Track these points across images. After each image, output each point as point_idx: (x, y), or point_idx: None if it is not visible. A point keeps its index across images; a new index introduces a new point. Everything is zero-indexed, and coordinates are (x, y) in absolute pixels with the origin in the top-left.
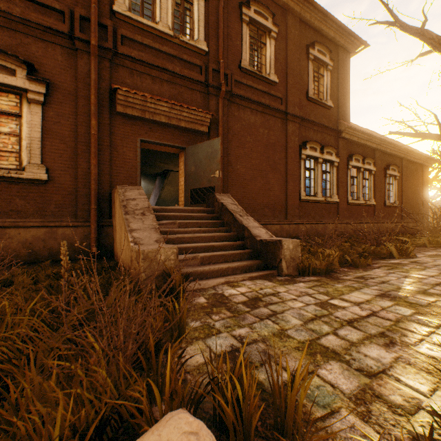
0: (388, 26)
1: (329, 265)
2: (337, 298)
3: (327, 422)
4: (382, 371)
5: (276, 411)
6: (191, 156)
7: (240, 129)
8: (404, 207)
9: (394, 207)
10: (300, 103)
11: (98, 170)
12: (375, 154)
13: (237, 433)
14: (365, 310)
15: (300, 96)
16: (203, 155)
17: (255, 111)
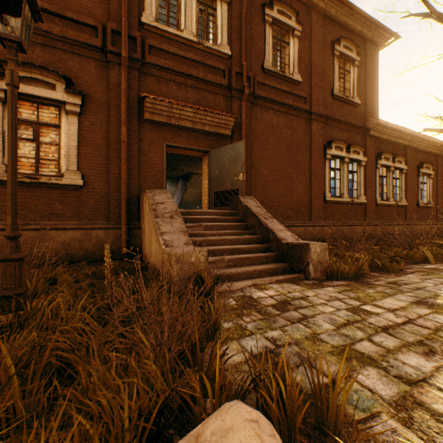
0: (423, 18)
1: (358, 269)
2: (370, 303)
3: (368, 425)
4: (422, 379)
5: (317, 411)
6: (214, 159)
7: (263, 130)
8: (440, 207)
9: (428, 207)
10: (324, 101)
11: (128, 175)
12: (406, 151)
13: (281, 428)
14: (400, 317)
15: (324, 95)
16: (227, 158)
17: (278, 112)
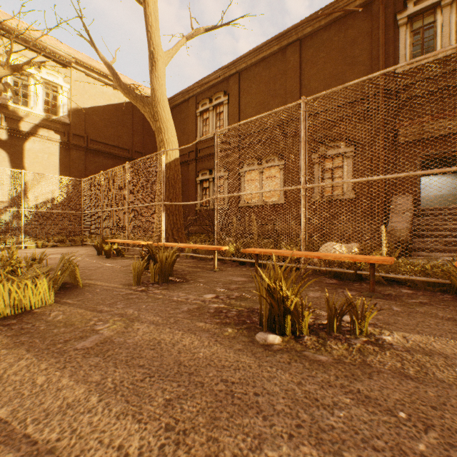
0: None
1: None
2: None
3: None
4: None
5: None
6: None
7: None
8: None
9: None
10: None
11: (384, 187)
12: None
13: None
14: None
15: None
16: None
17: None
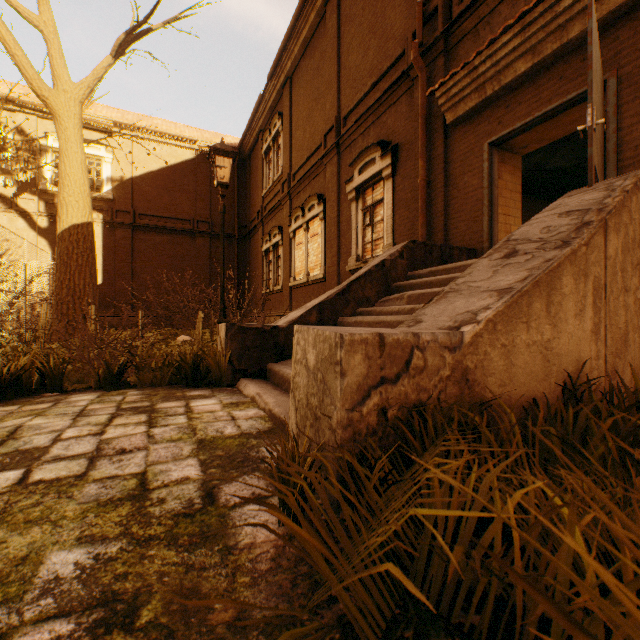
0: None
1: None
2: (7, 494)
3: None
4: None
5: None
6: None
7: None
8: None
9: None
10: None
11: (431, 229)
12: None
13: None
14: None
15: None
16: None
17: None
